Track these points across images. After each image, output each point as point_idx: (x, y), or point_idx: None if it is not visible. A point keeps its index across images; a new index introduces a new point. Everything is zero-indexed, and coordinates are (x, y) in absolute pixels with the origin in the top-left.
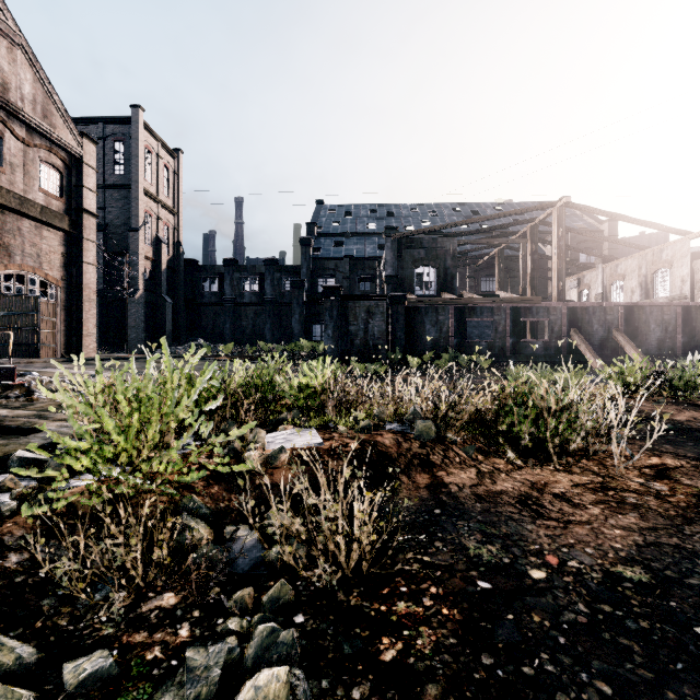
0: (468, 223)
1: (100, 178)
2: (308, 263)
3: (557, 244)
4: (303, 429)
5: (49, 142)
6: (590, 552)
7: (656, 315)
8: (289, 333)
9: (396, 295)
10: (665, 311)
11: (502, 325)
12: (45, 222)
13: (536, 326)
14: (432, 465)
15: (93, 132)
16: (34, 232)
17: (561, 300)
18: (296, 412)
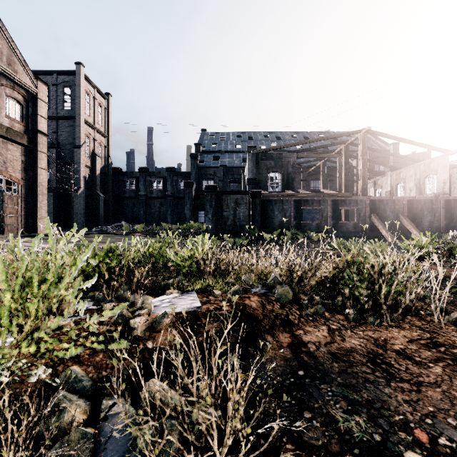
0: (303, 143)
1: (54, 112)
2: (196, 170)
3: (362, 158)
4: (186, 292)
5: (13, 83)
6: (454, 424)
7: (428, 205)
8: (183, 217)
9: (255, 191)
10: (434, 202)
11: (326, 212)
12: (9, 139)
13: (347, 212)
14: (291, 324)
15: (49, 81)
16: (1, 145)
17: (365, 195)
18: (181, 278)
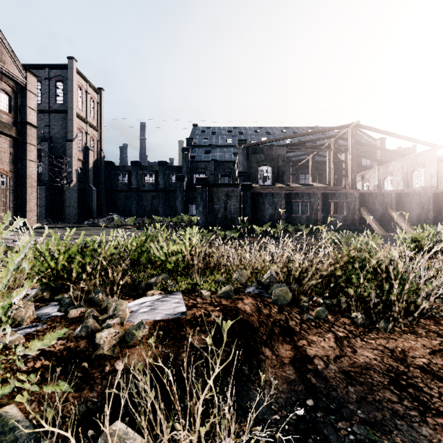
0: (293, 137)
1: (46, 106)
2: (187, 164)
3: (351, 151)
4: (170, 293)
5: (0, 73)
6: None
7: (416, 198)
8: (174, 210)
9: (246, 184)
10: (422, 195)
11: (316, 205)
12: None
13: (336, 206)
14: (292, 332)
15: (41, 75)
16: None
17: (354, 188)
18: (165, 276)
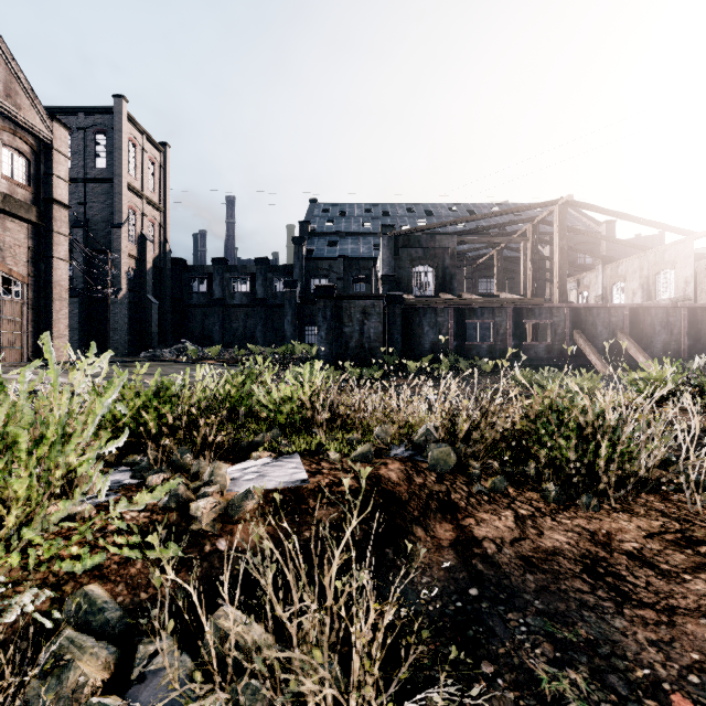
0: (468, 221)
1: (80, 172)
2: (301, 262)
3: (559, 243)
4: (283, 455)
5: (14, 125)
6: None
7: (662, 317)
8: (281, 335)
9: (393, 295)
10: (670, 312)
11: (504, 327)
12: (8, 212)
13: (536, 328)
14: (455, 508)
15: (73, 123)
16: None
17: (563, 301)
18: (276, 433)
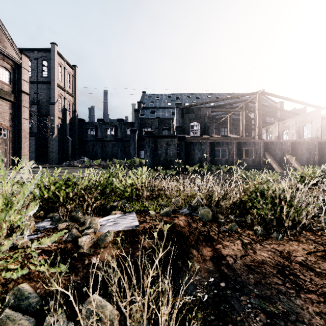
0: (216, 101)
1: (35, 78)
2: (138, 121)
3: (258, 112)
4: (127, 213)
5: (3, 55)
6: None
7: (306, 146)
8: (129, 154)
9: (181, 136)
10: (310, 144)
11: (232, 150)
12: (0, 96)
13: (247, 151)
14: (212, 239)
15: (32, 56)
16: None
17: (260, 138)
18: (124, 201)
